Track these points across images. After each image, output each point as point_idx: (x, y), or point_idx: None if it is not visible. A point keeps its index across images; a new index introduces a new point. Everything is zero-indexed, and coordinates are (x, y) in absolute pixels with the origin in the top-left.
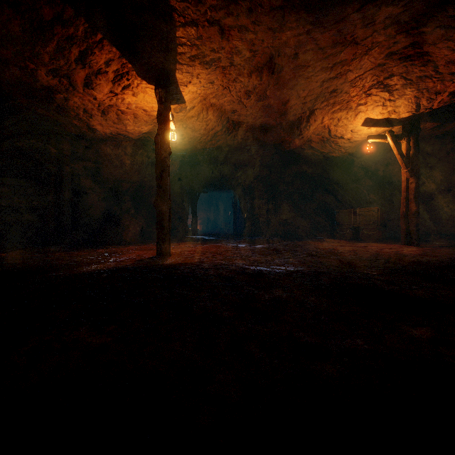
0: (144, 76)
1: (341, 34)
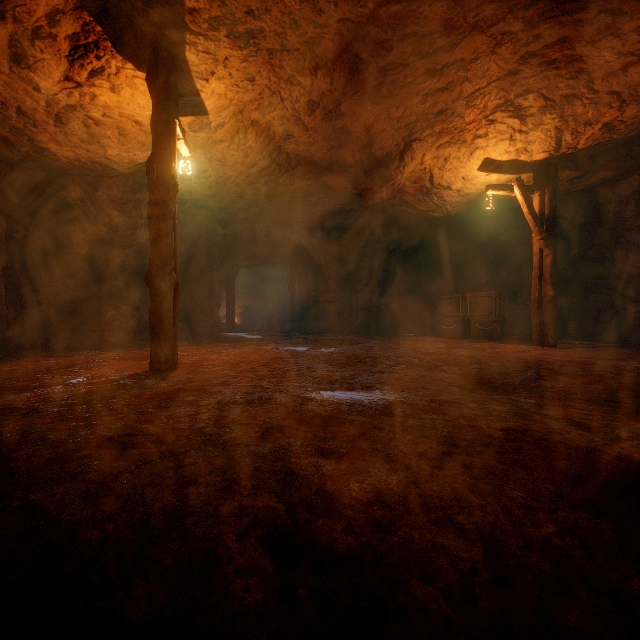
0: (128, 53)
1: (460, 10)
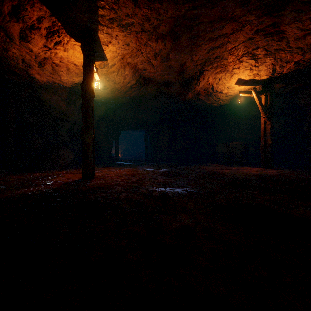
0: (72, 34)
1: (225, 11)
